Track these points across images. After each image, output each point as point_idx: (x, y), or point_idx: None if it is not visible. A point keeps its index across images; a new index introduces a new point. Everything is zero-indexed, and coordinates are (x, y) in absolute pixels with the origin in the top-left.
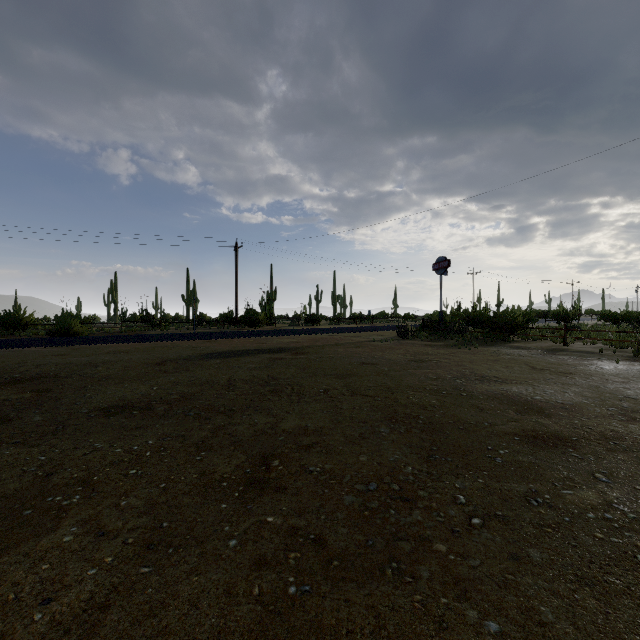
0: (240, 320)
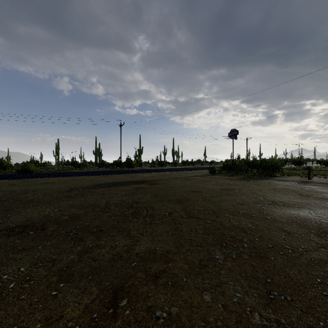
0: (122, 164)
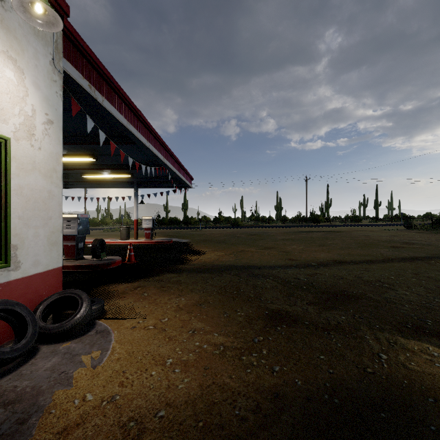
0: (308, 219)
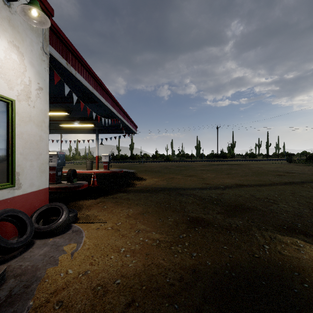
0: (219, 156)
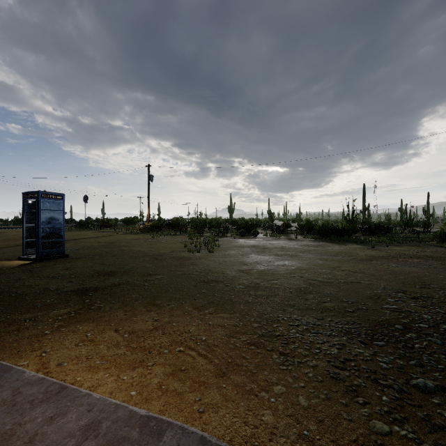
0: None
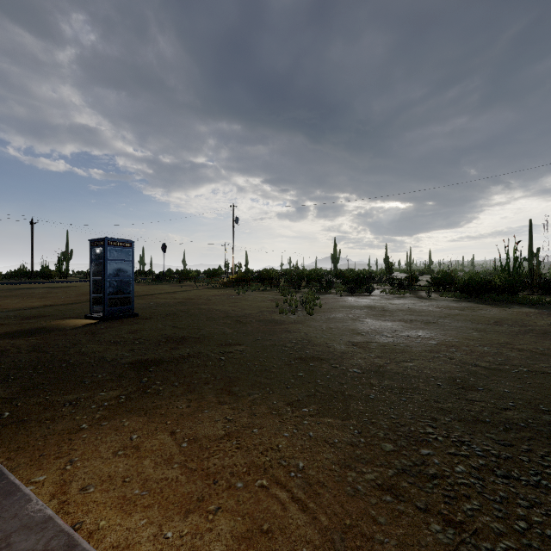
0: (36, 274)
